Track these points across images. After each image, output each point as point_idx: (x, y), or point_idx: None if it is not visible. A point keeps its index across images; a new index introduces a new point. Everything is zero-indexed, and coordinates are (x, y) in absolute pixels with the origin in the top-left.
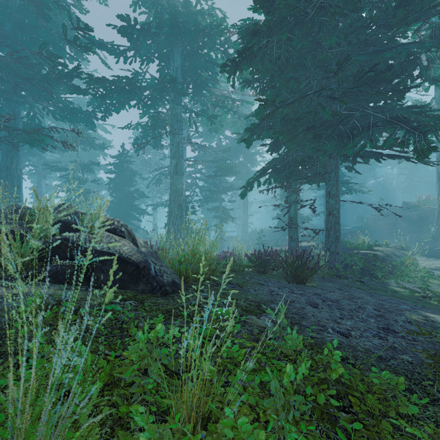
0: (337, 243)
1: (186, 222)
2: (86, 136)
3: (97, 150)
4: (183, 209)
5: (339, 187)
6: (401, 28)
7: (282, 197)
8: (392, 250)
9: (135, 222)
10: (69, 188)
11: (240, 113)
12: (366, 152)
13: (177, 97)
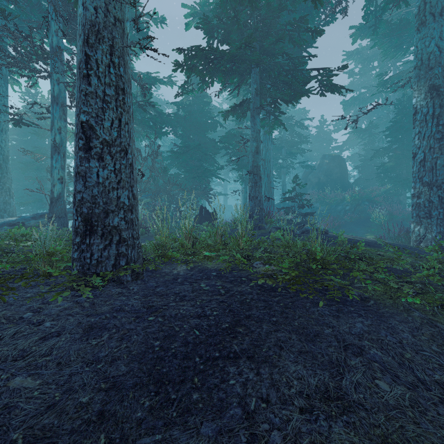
0: None
1: None
2: None
3: None
4: None
5: None
6: None
7: None
8: None
9: None
10: None
11: None
12: None
13: None
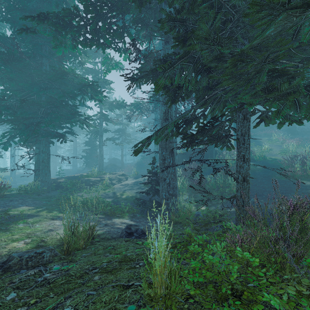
0: (46, 176)
1: None
2: None
3: None
4: None
5: (49, 148)
6: (59, 79)
7: (86, 145)
8: (112, 176)
9: None
10: None
11: None
12: (50, 133)
13: None
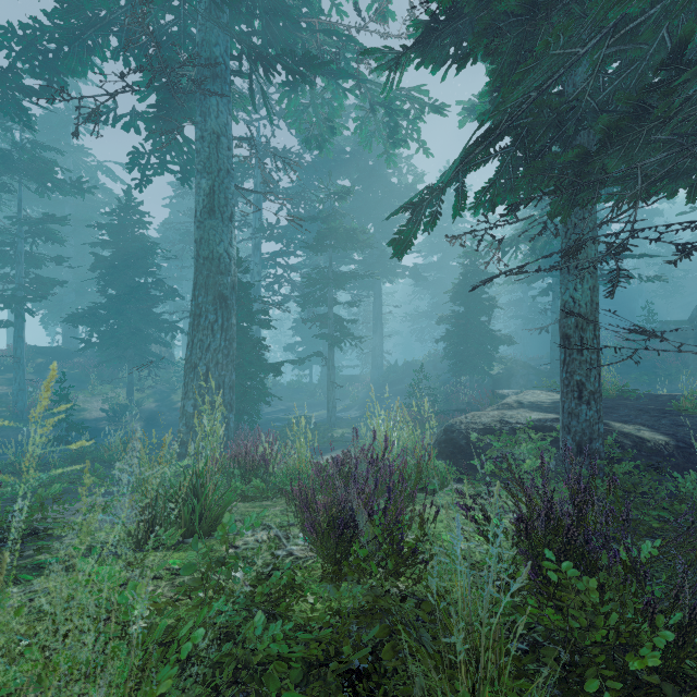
0: None
1: (247, 345)
2: (33, 157)
3: (70, 195)
4: (231, 309)
5: None
6: None
7: (457, 297)
8: None
9: (164, 349)
10: (0, 274)
11: (374, 96)
12: None
13: (215, 14)
